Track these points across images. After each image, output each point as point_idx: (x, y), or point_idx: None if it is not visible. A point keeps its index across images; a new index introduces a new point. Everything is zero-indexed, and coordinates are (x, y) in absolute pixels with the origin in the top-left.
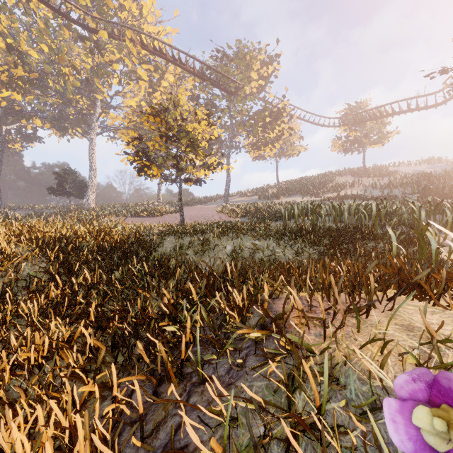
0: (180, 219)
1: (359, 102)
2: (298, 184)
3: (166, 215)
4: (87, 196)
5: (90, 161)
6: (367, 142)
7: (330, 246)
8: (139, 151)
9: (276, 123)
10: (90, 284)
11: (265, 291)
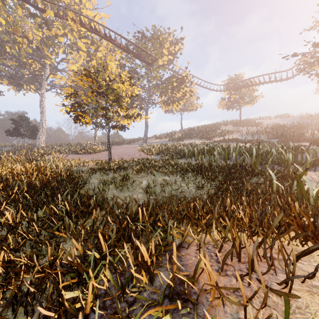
0: (108, 156)
1: (237, 74)
2: (196, 130)
3: (99, 153)
4: (38, 137)
5: (41, 111)
6: (242, 102)
7: (223, 181)
8: (75, 103)
9: (181, 87)
10: (11, 224)
11: (174, 251)
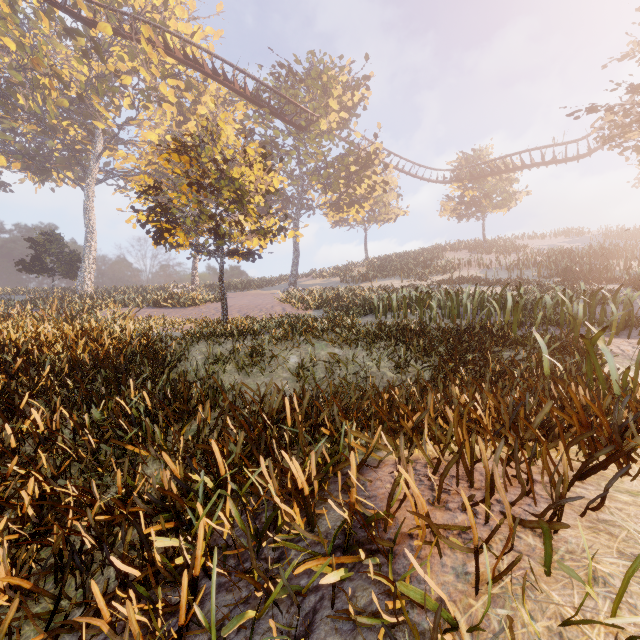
0: (222, 311)
1: (477, 149)
2: (395, 261)
3: (203, 305)
4: (81, 275)
5: (87, 222)
6: (487, 205)
7: (448, 357)
8: (156, 206)
9: (365, 174)
10: (42, 433)
11: (353, 468)
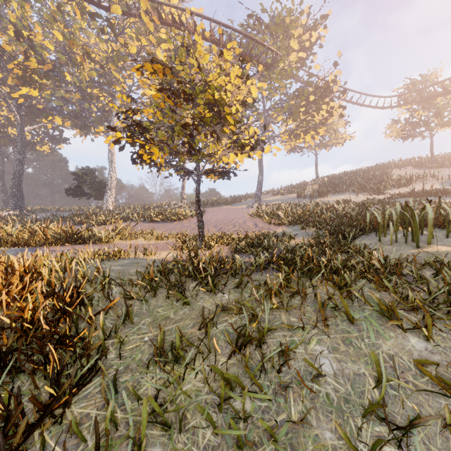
0: (198, 230)
1: (425, 74)
2: (344, 179)
3: (186, 220)
4: (105, 197)
5: (109, 159)
6: (438, 123)
7: None
8: (133, 124)
9: (323, 101)
10: None
11: None
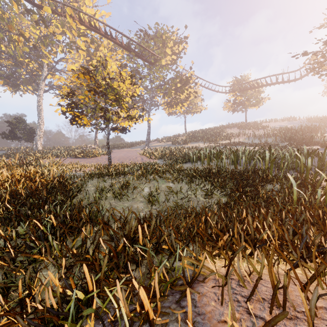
0: (108, 160)
1: (242, 76)
2: (200, 133)
3: (99, 156)
4: (35, 140)
5: (38, 112)
6: (248, 104)
7: (235, 189)
8: (72, 103)
9: (185, 88)
10: None
11: (188, 304)
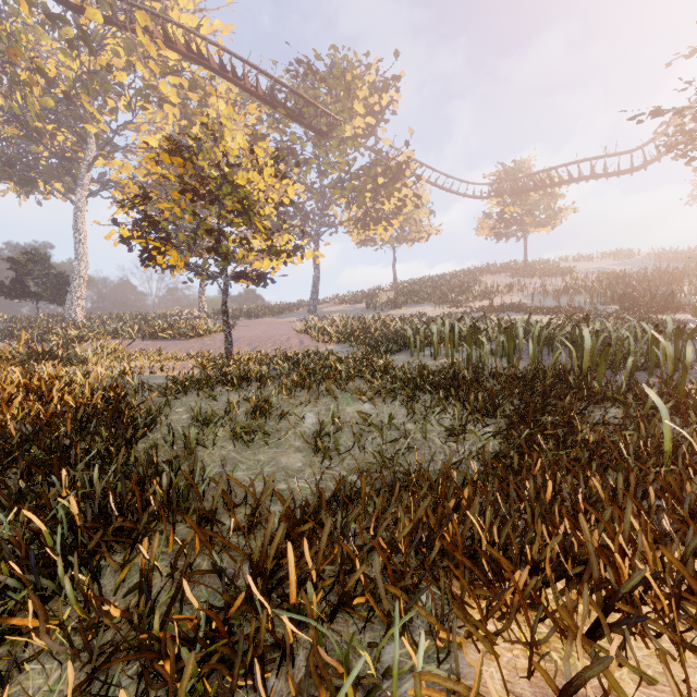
0: (226, 347)
1: (518, 161)
2: (427, 285)
3: (208, 336)
4: (69, 300)
5: (76, 240)
6: (530, 223)
7: (518, 419)
8: (143, 219)
9: (394, 186)
10: None
11: None
